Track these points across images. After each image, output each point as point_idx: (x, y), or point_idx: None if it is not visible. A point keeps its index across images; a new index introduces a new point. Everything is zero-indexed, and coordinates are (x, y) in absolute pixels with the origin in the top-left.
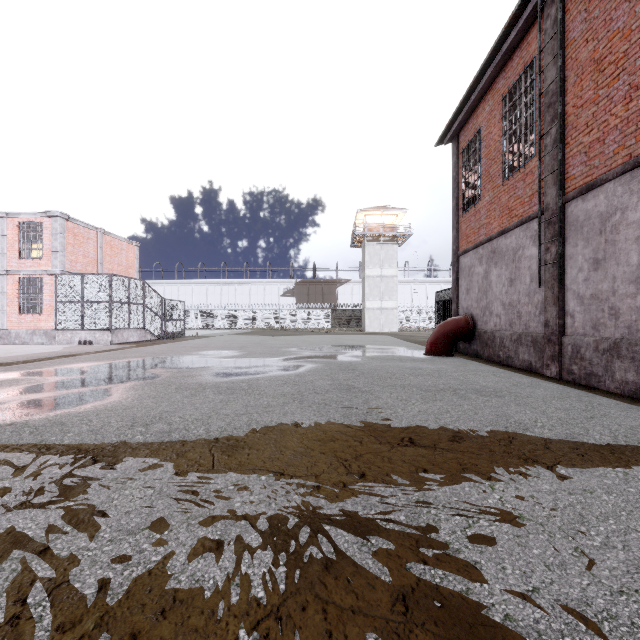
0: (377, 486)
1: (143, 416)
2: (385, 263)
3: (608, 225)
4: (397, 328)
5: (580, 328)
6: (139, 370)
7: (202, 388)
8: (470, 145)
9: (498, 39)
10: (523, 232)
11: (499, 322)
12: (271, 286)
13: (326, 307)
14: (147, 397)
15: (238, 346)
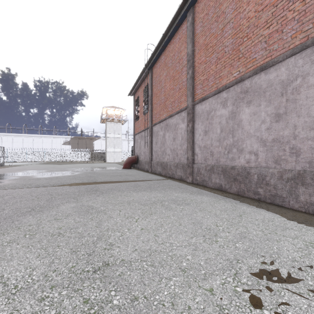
0: (91, 185)
1: (26, 184)
2: (116, 132)
3: (157, 134)
4: (121, 160)
5: (154, 159)
6: (3, 177)
7: (39, 179)
8: (139, 98)
9: (140, 75)
10: (146, 132)
11: (143, 157)
12: (56, 139)
13: (88, 150)
14: (20, 181)
15: (43, 168)
